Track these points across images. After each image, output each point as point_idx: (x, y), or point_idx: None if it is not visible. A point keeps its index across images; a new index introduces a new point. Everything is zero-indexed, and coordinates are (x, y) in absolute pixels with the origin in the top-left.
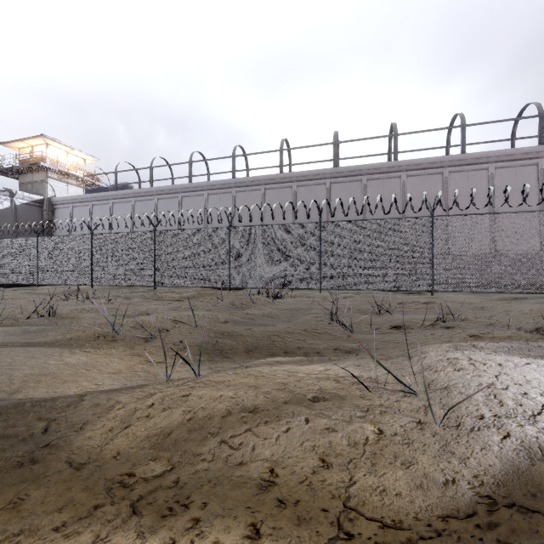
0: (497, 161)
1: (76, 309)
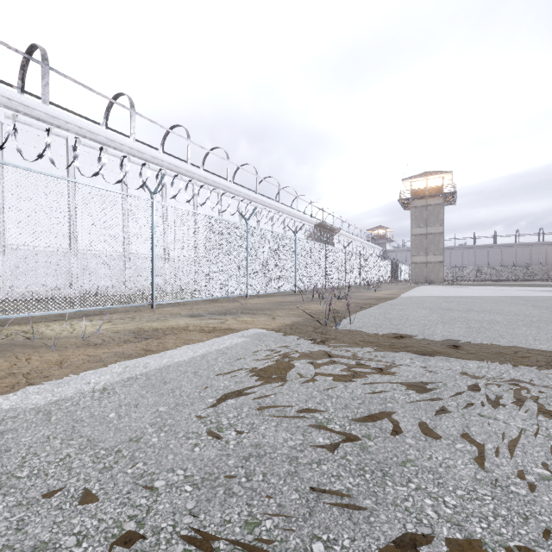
0: None
1: None
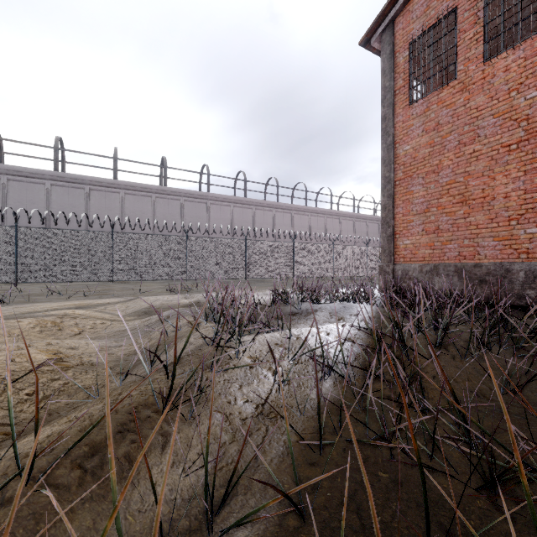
0: (186, 197)
1: None
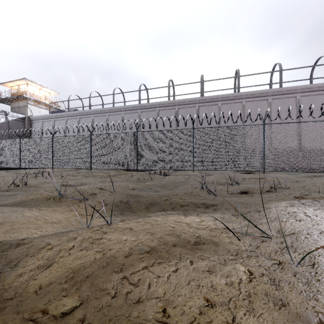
0: (302, 92)
1: (40, 182)
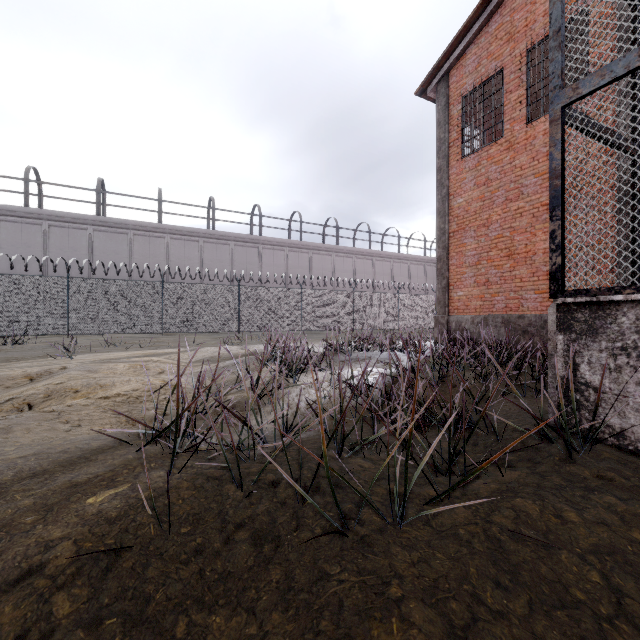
0: (236, 241)
1: None
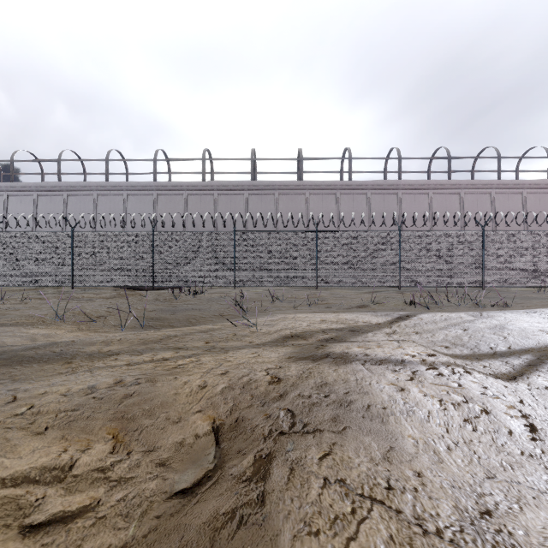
0: (372, 189)
1: None
